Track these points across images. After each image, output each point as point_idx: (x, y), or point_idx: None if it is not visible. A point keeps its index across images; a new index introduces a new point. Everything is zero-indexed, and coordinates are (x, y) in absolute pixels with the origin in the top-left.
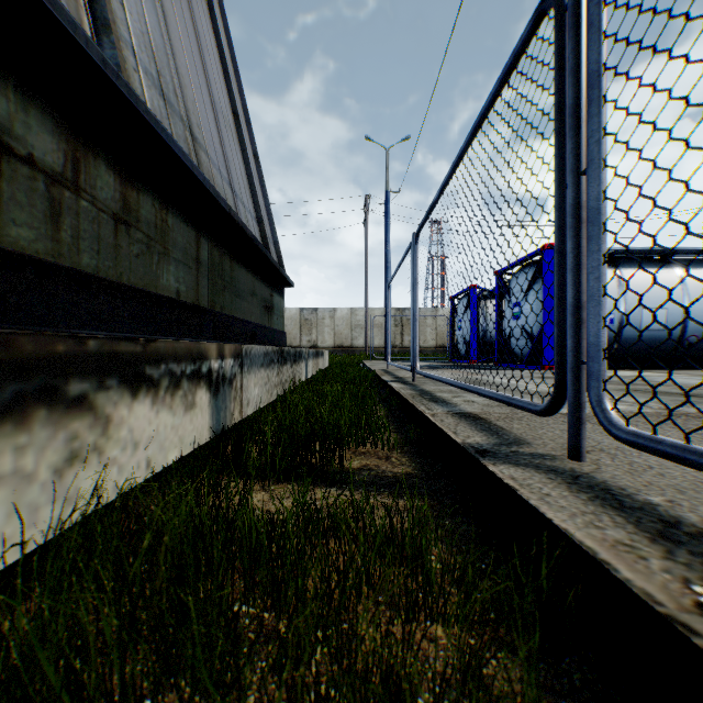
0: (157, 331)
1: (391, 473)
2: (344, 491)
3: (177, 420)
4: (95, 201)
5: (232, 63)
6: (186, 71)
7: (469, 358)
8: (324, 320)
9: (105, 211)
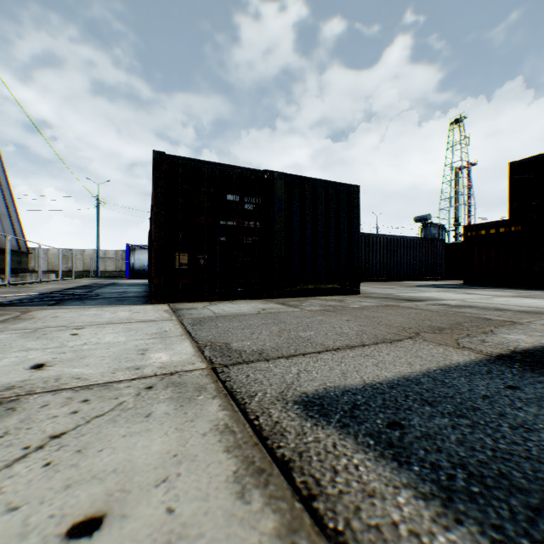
0: None
1: None
2: None
3: None
4: None
5: (8, 180)
6: None
7: None
8: (78, 256)
9: None
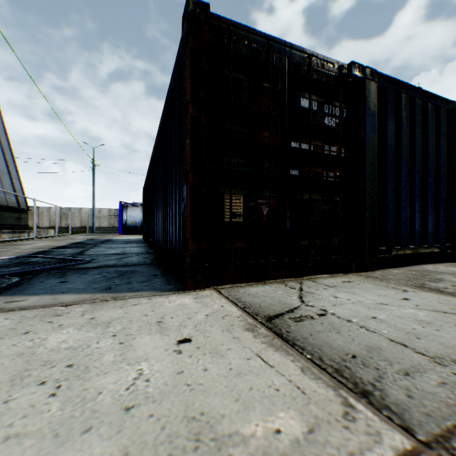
0: None
1: None
2: None
3: None
4: None
5: (9, 140)
6: None
7: None
8: (75, 213)
9: None
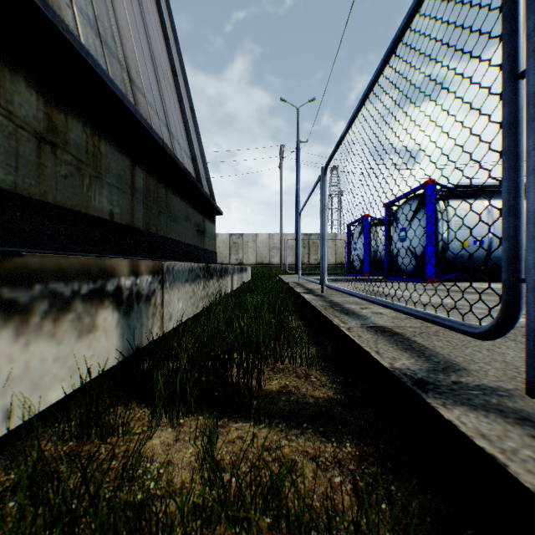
0: (87, 248)
1: (312, 399)
2: (261, 427)
3: (65, 348)
4: (11, 117)
5: (172, 33)
6: (126, 25)
7: (363, 273)
8: (248, 243)
9: (26, 128)
